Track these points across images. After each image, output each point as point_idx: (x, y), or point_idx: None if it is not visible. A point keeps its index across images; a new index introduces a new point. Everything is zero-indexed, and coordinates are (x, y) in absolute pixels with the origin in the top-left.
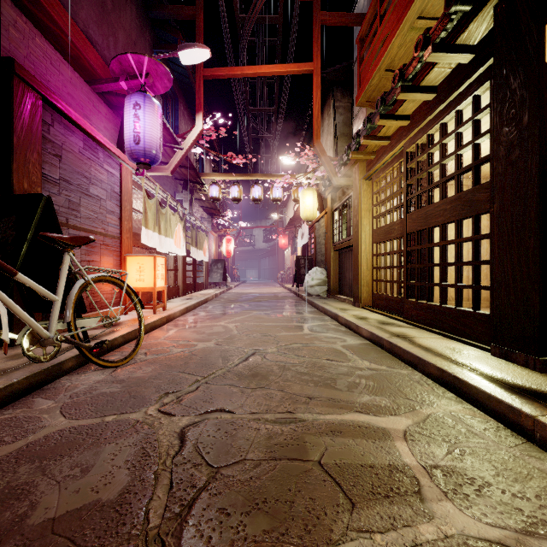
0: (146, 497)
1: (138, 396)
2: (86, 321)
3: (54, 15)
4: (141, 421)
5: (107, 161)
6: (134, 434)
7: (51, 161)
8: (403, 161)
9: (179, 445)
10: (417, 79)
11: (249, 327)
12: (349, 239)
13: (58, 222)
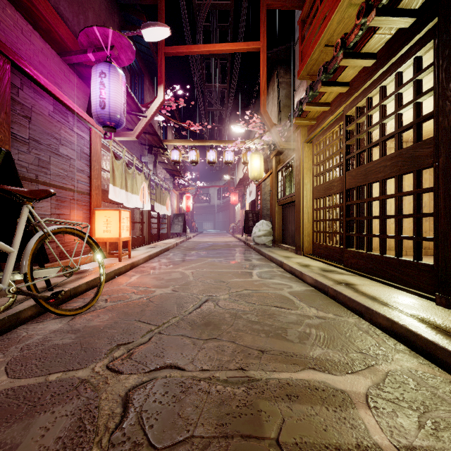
0: None
1: (90, 348)
2: (46, 271)
3: None
4: (86, 381)
5: (76, 125)
6: (75, 399)
7: (20, 121)
8: (343, 123)
9: (120, 415)
10: (358, 47)
11: (203, 274)
12: (291, 196)
13: (18, 176)
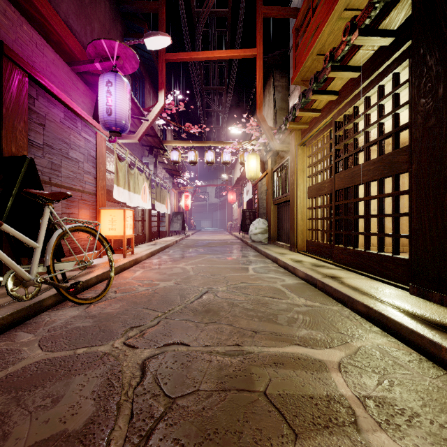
0: (108, 428)
1: (107, 330)
2: (64, 265)
3: (38, 6)
4: (108, 354)
5: (84, 130)
6: (101, 366)
7: (36, 129)
8: (333, 129)
9: (140, 376)
10: (345, 60)
11: (203, 269)
12: (286, 195)
13: (40, 180)
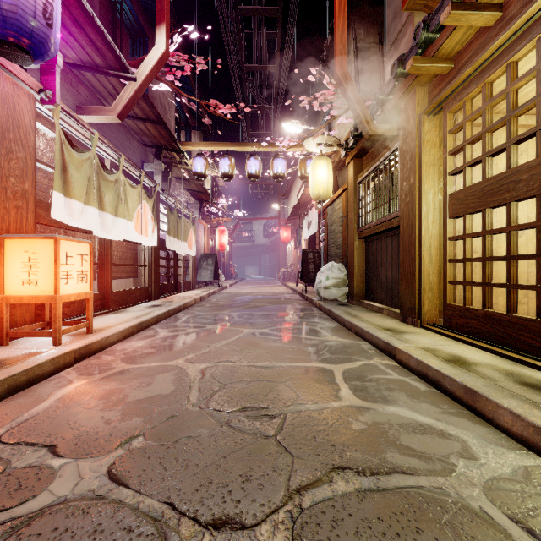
0: None
1: None
2: None
3: None
4: None
5: None
6: None
7: None
8: None
9: None
10: None
11: (226, 378)
12: (390, 218)
13: None
